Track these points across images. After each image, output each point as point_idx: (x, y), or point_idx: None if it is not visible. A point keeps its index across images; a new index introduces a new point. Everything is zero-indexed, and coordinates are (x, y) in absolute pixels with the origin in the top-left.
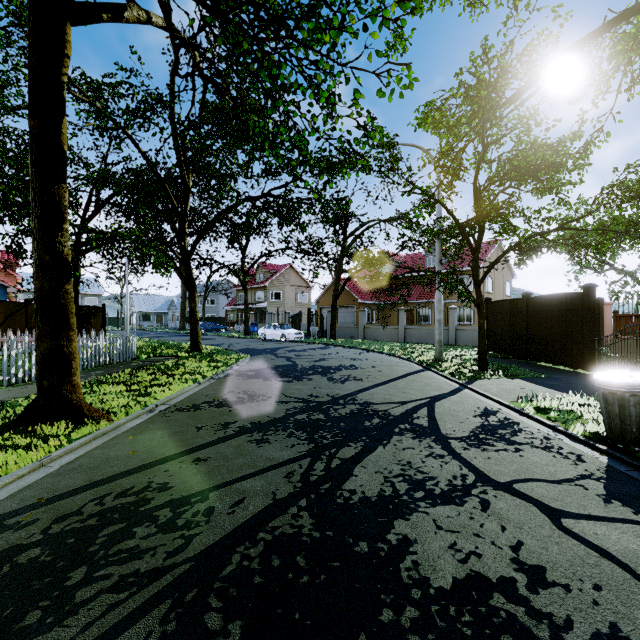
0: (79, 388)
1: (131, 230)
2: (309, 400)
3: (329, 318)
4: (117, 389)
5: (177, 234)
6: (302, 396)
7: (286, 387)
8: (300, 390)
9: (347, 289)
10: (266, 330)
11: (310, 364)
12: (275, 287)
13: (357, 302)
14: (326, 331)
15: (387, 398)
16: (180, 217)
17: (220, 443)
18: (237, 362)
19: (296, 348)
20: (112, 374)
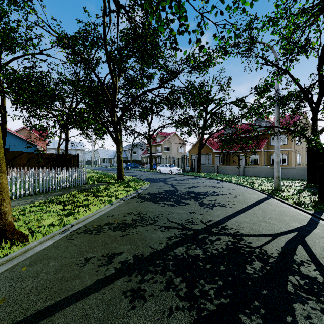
0: (5, 215)
1: (79, 108)
2: (187, 227)
3: (196, 161)
4: (56, 208)
5: (110, 113)
6: (181, 221)
7: (169, 210)
8: (179, 214)
9: (206, 144)
10: (161, 167)
11: (186, 190)
12: (166, 144)
13: (212, 151)
14: (194, 168)
15: (254, 228)
16: (112, 104)
17: (93, 293)
18: (141, 187)
19: (177, 178)
20: (64, 195)
